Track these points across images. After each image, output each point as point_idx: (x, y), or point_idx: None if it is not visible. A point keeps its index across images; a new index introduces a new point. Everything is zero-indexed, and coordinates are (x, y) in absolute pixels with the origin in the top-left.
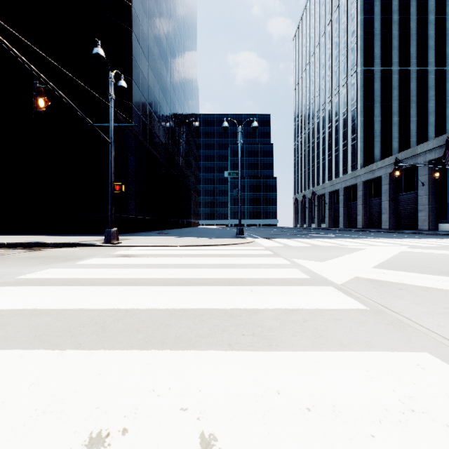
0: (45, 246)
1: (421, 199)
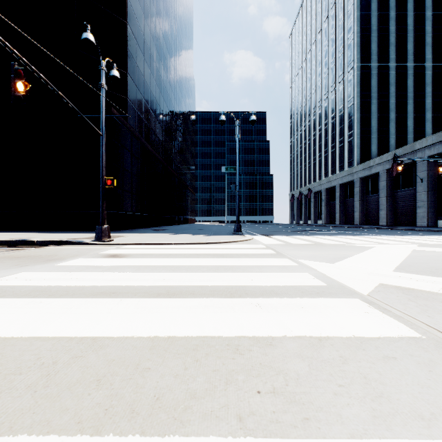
0: (31, 244)
1: (419, 195)
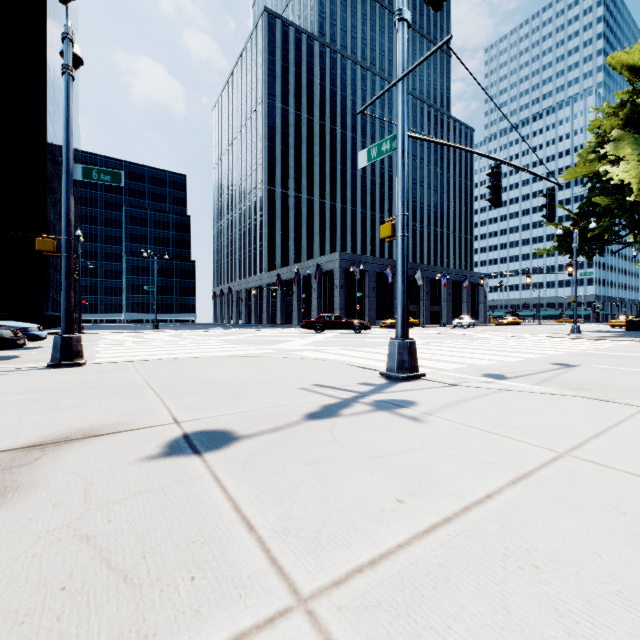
0: None
1: (294, 303)
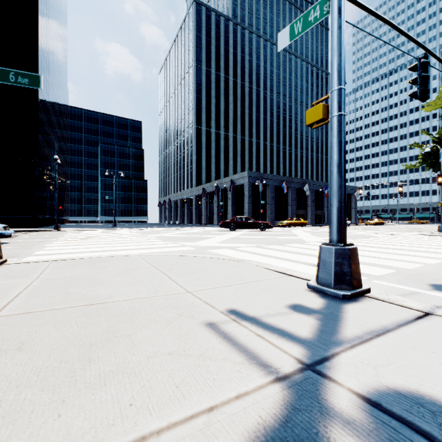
0: (26, 231)
1: (215, 209)
